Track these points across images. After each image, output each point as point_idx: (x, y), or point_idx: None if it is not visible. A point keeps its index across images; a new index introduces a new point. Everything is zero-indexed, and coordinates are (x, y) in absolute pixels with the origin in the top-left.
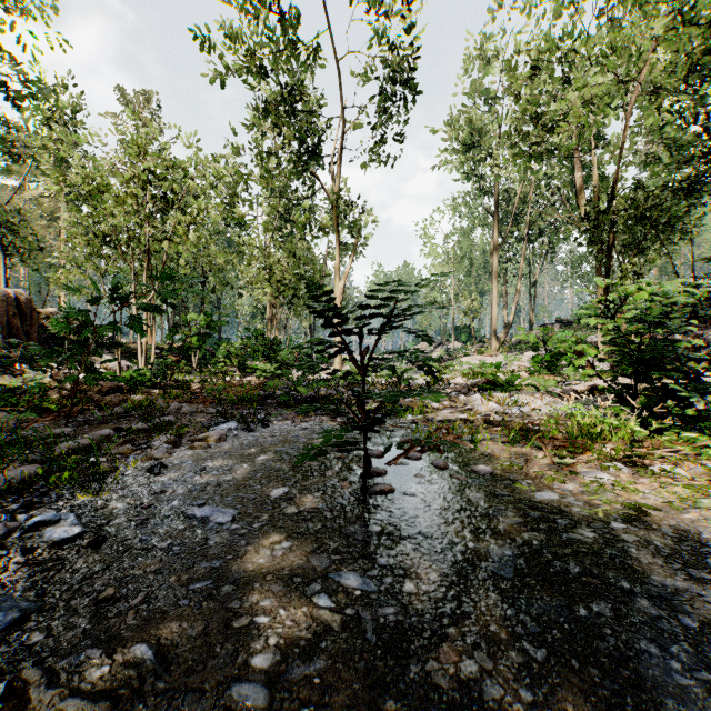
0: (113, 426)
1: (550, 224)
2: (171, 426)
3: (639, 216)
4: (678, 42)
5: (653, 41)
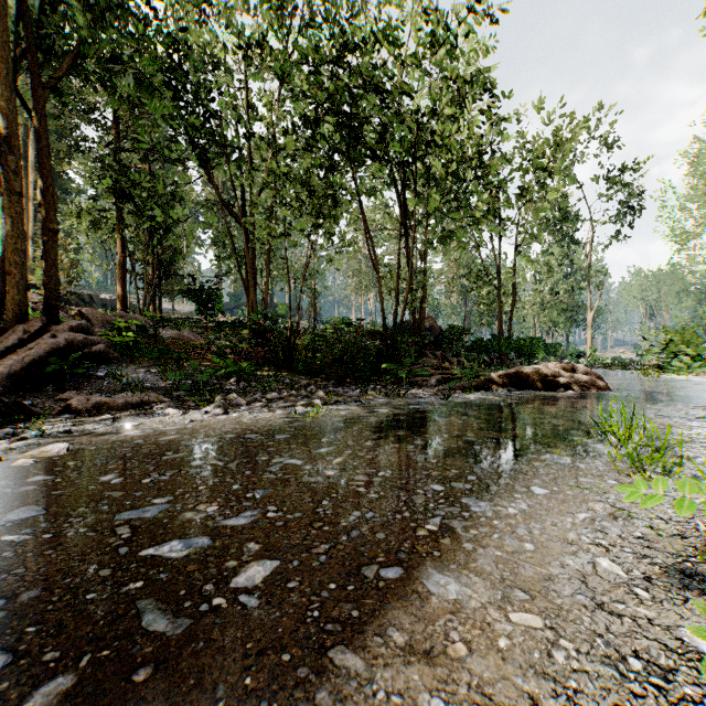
0: None
1: None
2: None
3: None
4: None
5: None
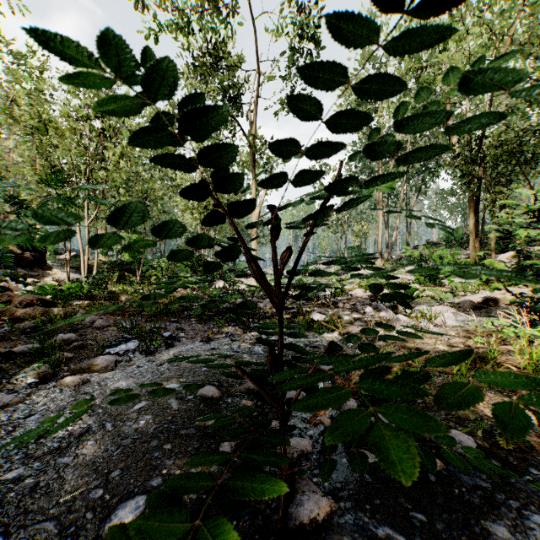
0: (8, 344)
1: (422, 167)
2: (69, 345)
3: (509, 151)
4: (537, 9)
5: (523, 1)
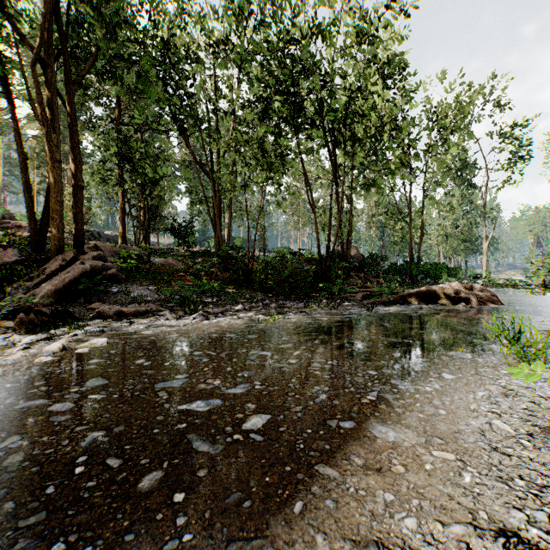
0: None
1: None
2: None
3: None
4: None
5: None
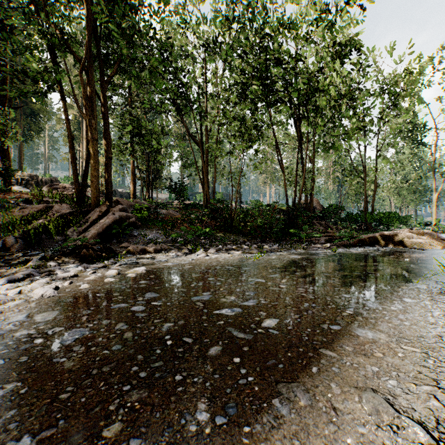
0: None
1: None
2: None
3: None
4: None
5: None
